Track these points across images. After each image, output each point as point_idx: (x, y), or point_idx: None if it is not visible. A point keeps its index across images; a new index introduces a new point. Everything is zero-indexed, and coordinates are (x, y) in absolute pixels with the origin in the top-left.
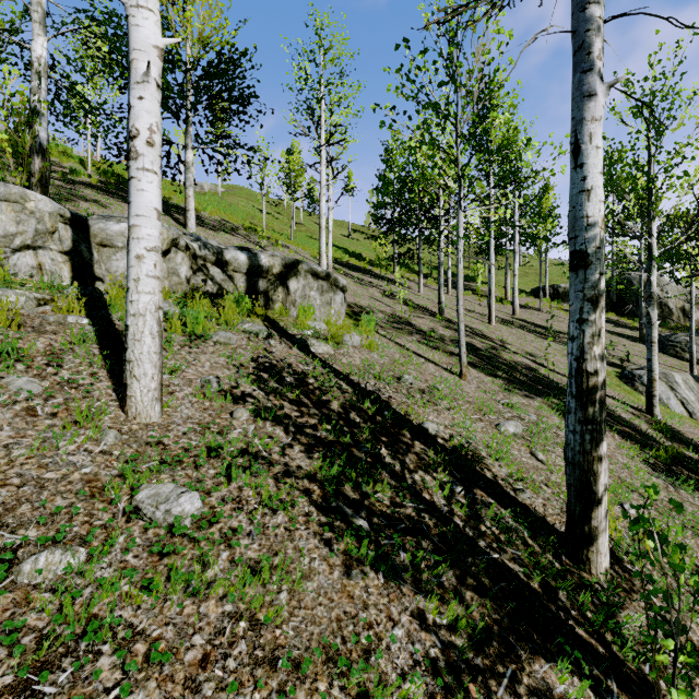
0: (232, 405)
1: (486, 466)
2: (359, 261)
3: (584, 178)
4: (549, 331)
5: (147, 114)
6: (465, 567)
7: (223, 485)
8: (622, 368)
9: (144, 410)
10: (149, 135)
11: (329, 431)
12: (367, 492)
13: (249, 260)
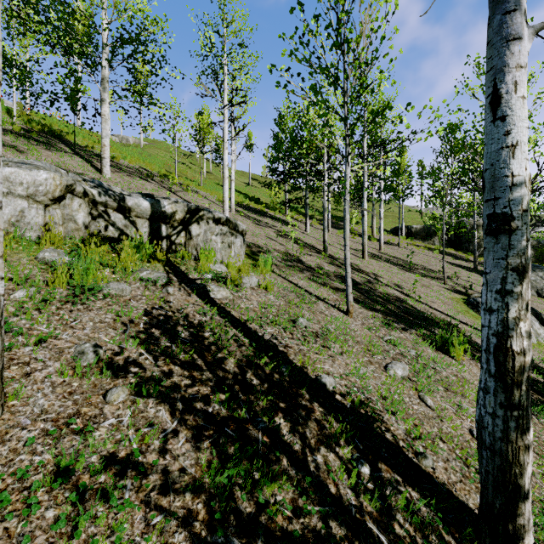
0: (108, 381)
1: (384, 425)
2: (258, 204)
3: (508, 133)
4: (409, 264)
5: None
6: None
7: (62, 540)
8: (466, 295)
9: None
10: None
11: (222, 404)
12: (264, 498)
13: (152, 206)
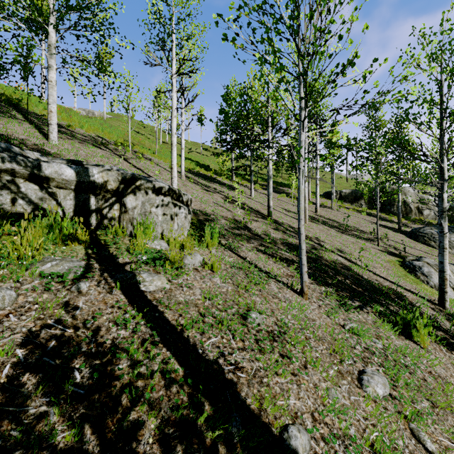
0: None
1: None
2: (207, 171)
3: None
4: (345, 227)
5: None
6: None
7: None
8: (399, 257)
9: None
10: None
11: None
12: None
13: (77, 175)
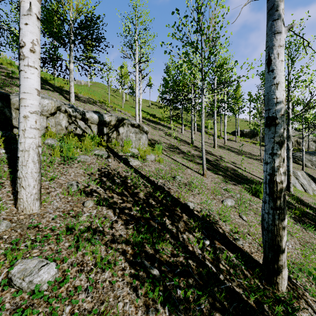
0: (84, 198)
1: (219, 226)
2: (154, 118)
3: (274, 77)
4: (241, 151)
5: (31, 33)
6: (214, 295)
7: (73, 253)
8: None
9: (28, 206)
10: (31, 46)
11: (138, 211)
12: (158, 248)
13: (99, 118)
